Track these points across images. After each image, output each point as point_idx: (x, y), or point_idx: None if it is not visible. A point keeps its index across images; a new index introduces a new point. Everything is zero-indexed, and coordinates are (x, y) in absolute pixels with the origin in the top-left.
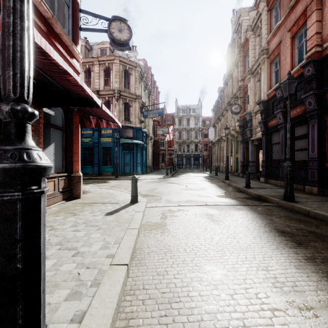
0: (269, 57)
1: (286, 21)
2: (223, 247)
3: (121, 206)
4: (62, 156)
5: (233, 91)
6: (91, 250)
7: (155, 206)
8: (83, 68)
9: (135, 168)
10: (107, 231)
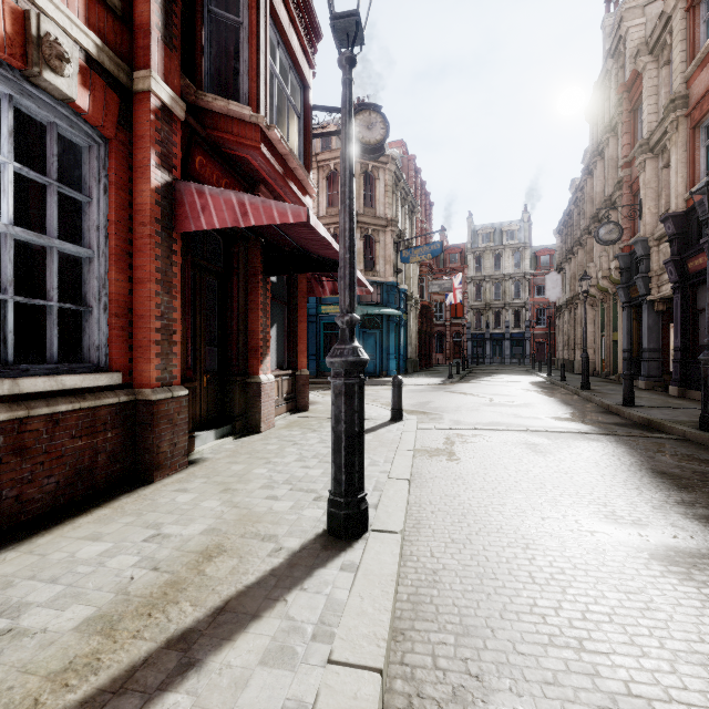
0: (691, 115)
1: None
2: (544, 480)
3: (377, 424)
4: (284, 343)
5: (606, 191)
6: None
7: (432, 427)
8: None
9: (385, 364)
10: (370, 451)
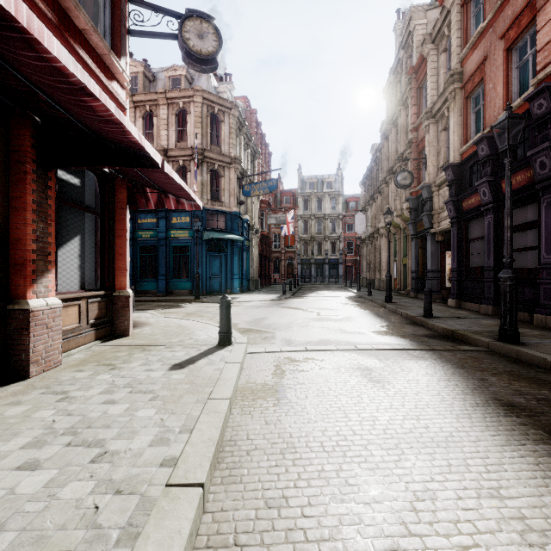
0: (465, 87)
1: (496, 20)
2: (399, 439)
3: (200, 351)
4: (96, 259)
5: (399, 150)
6: (132, 447)
7: (262, 351)
8: (141, 112)
9: (229, 283)
10: (170, 404)
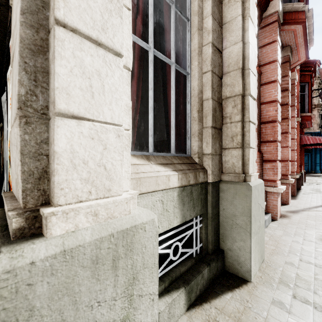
0: None
1: None
2: None
3: None
4: None
5: None
6: None
7: None
8: None
9: (313, 168)
10: None
